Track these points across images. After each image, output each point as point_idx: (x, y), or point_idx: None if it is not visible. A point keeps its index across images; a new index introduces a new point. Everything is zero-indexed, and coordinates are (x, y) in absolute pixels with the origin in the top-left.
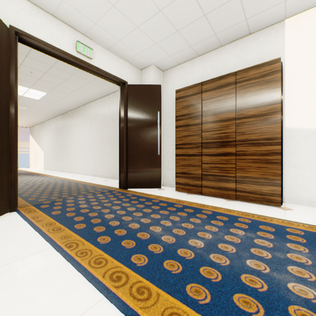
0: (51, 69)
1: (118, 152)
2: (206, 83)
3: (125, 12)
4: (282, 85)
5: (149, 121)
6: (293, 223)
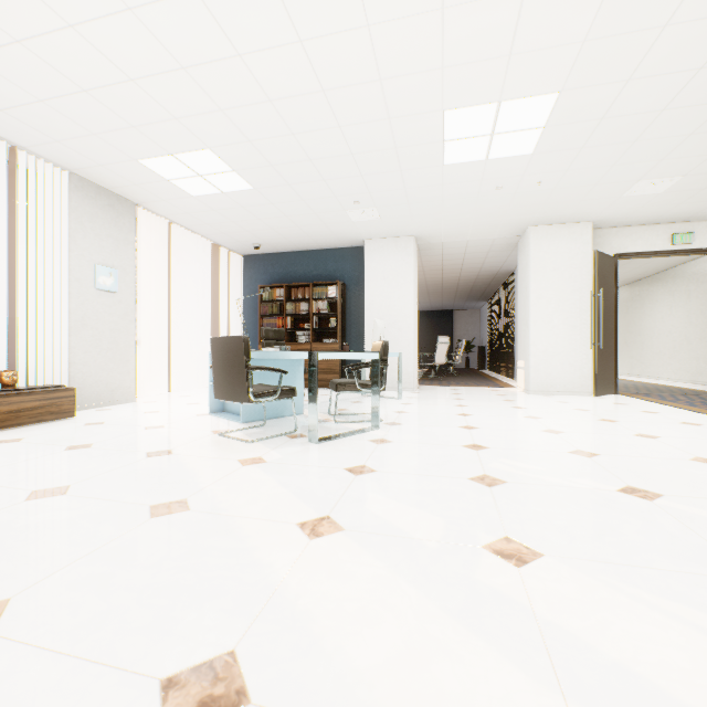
0: None
1: None
2: None
3: None
4: None
5: None
6: None
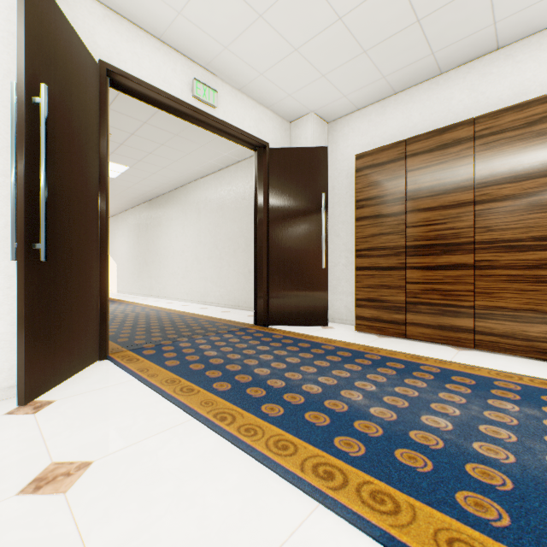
0: (142, 128)
1: (246, 264)
2: (414, 140)
3: (278, 26)
4: None
5: (307, 210)
6: None
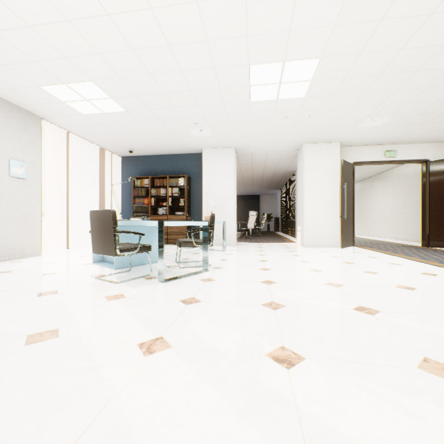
0: None
1: None
2: None
3: (420, 131)
4: None
5: None
6: None
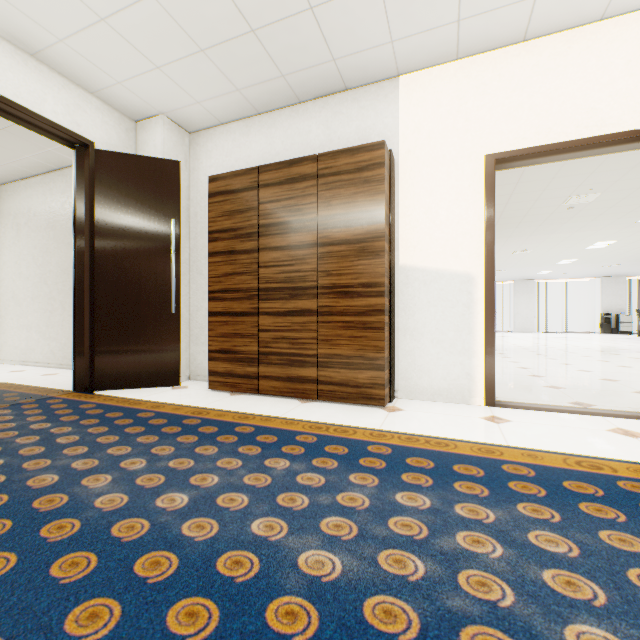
0: None
1: None
2: (266, 169)
3: None
4: (394, 190)
5: (152, 239)
6: (385, 435)
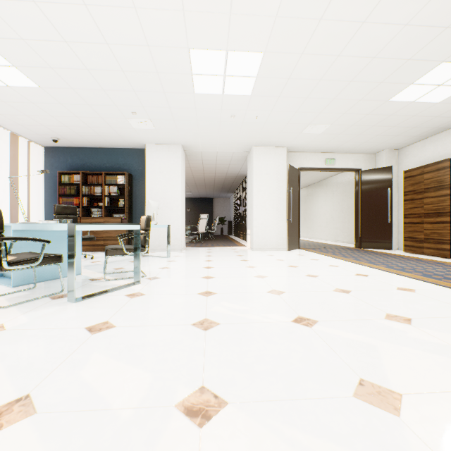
0: None
1: None
2: (426, 166)
3: (354, 141)
4: None
5: (380, 196)
6: None
